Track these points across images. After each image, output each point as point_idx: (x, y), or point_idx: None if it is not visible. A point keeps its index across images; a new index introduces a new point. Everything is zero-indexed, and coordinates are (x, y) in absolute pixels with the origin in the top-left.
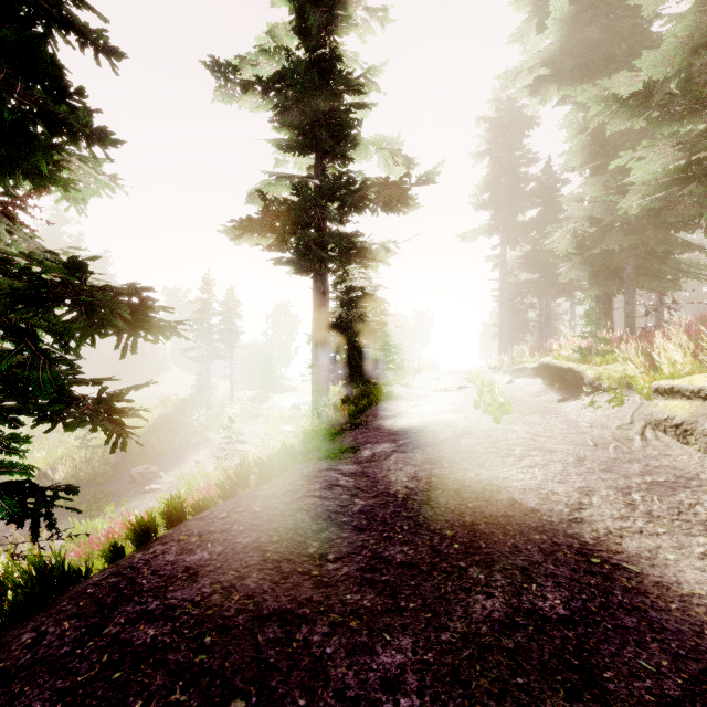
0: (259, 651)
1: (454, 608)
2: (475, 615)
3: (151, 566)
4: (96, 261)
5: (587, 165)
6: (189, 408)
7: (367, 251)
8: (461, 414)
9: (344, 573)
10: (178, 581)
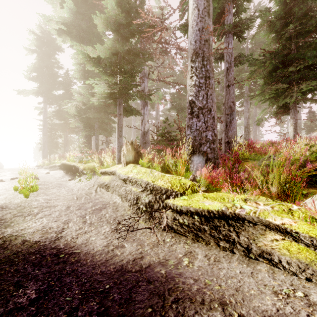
0: None
1: None
2: None
3: None
4: None
5: (82, 79)
6: None
7: None
8: (3, 196)
9: None
10: None
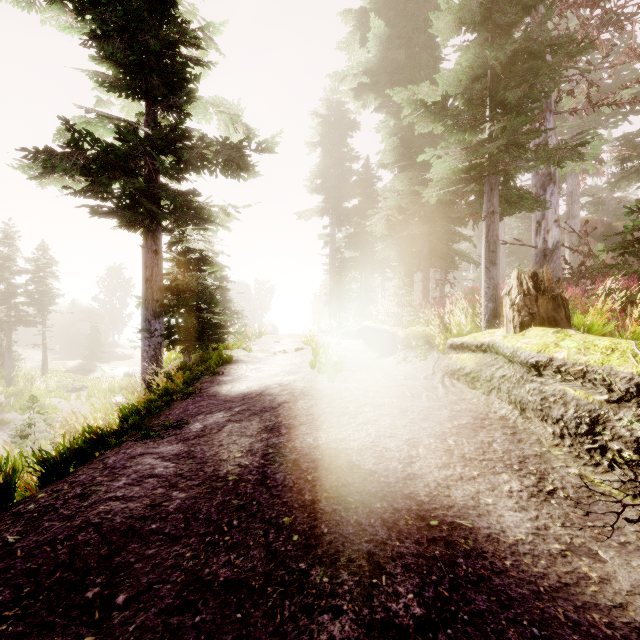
0: None
1: None
2: None
3: None
4: None
5: (396, 164)
6: None
7: (206, 213)
8: (298, 375)
9: (137, 626)
10: None
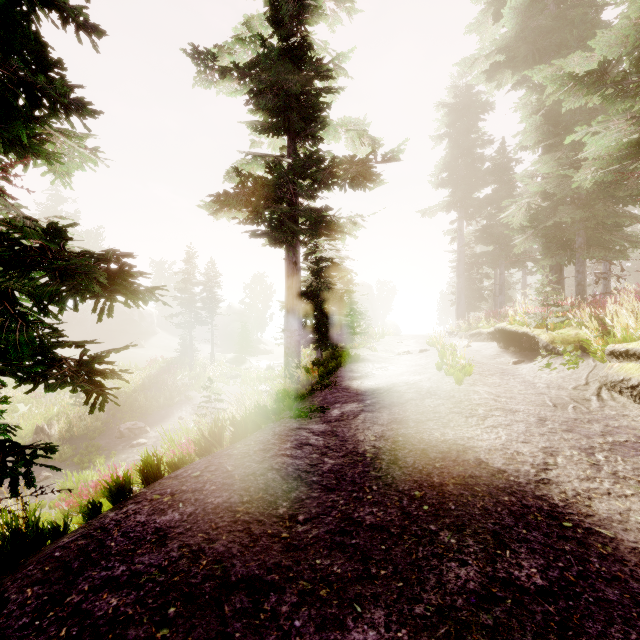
0: (224, 623)
1: (427, 576)
2: (449, 585)
3: (122, 527)
4: (90, 236)
5: (540, 144)
6: (173, 369)
7: (335, 224)
8: (424, 376)
9: (313, 536)
10: (147, 544)
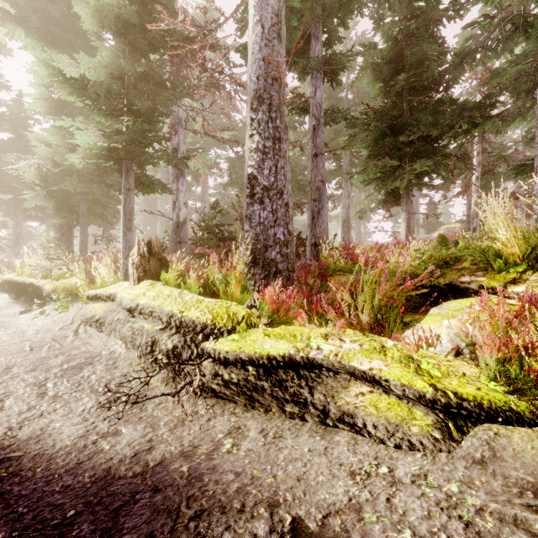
0: None
1: None
2: None
3: None
4: None
5: (51, 115)
6: None
7: None
8: None
9: None
10: None
